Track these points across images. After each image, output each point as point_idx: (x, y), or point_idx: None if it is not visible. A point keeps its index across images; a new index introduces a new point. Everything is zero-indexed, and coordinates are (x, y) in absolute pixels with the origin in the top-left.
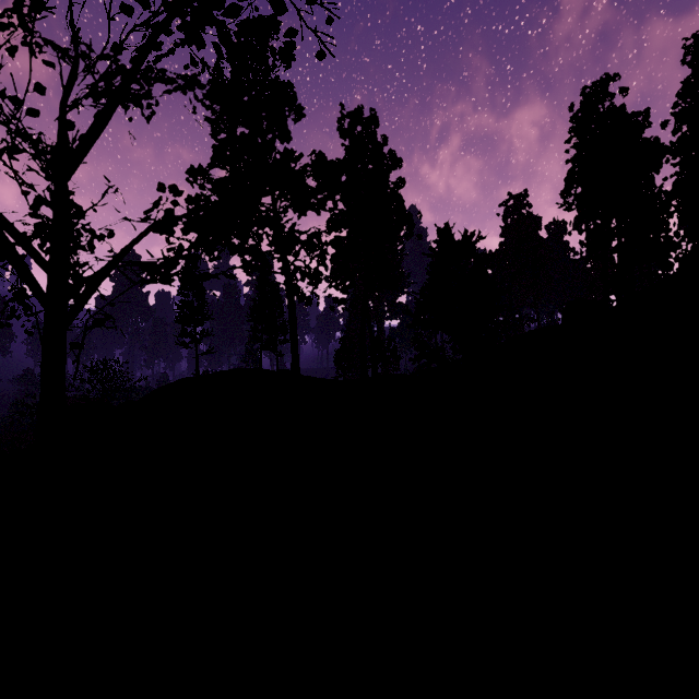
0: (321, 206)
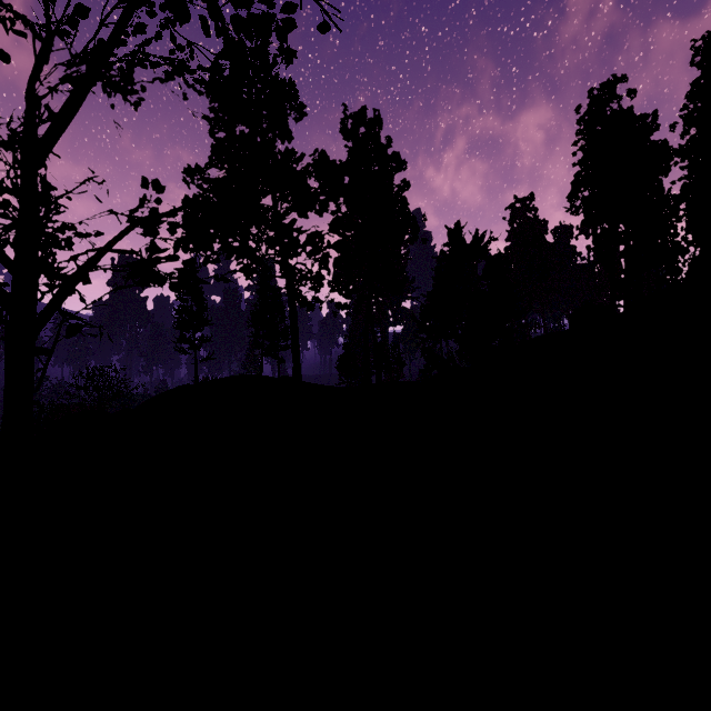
0: (324, 208)
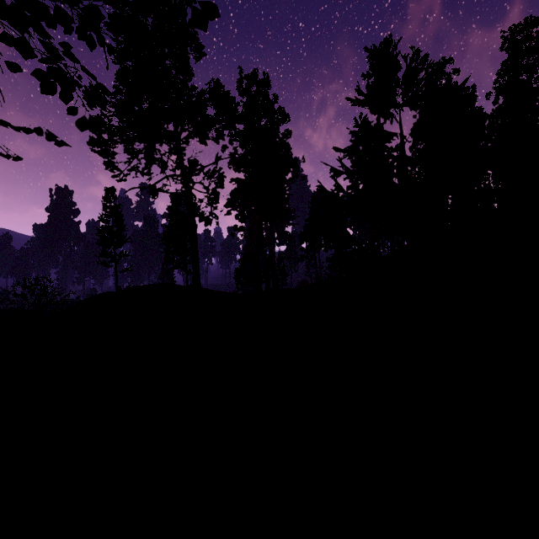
0: (220, 136)
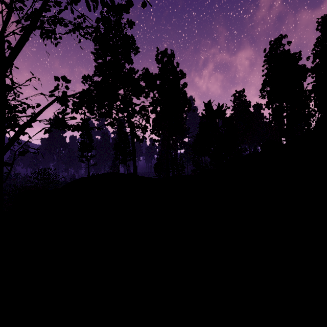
0: (147, 95)
